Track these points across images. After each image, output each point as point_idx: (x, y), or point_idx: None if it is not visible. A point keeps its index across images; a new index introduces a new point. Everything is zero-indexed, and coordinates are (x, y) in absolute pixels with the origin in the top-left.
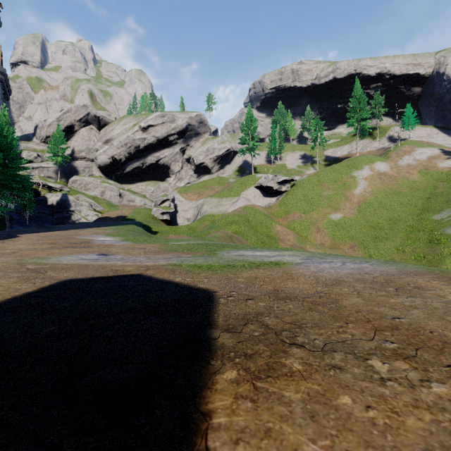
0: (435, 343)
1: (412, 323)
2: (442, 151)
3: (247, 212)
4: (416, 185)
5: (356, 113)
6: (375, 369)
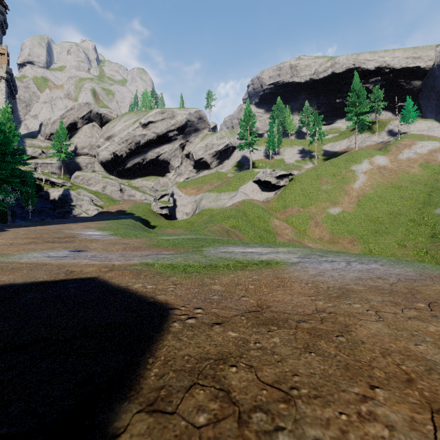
0: None
1: None
2: None
3: (245, 206)
4: (416, 179)
5: (355, 107)
6: None
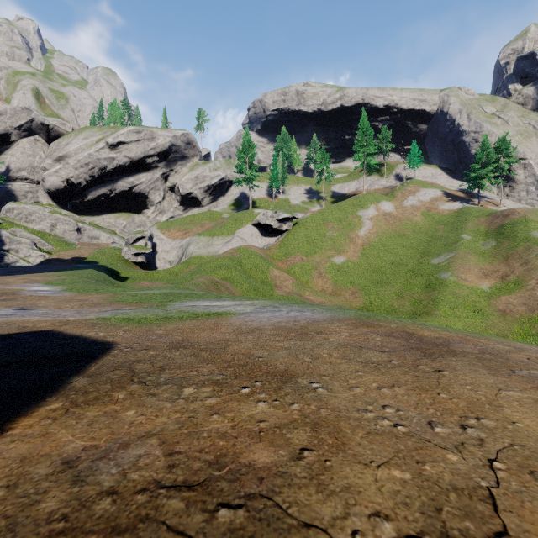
0: (258, 373)
1: (266, 360)
2: (444, 193)
3: (241, 254)
4: (419, 228)
5: (362, 147)
6: (182, 393)
